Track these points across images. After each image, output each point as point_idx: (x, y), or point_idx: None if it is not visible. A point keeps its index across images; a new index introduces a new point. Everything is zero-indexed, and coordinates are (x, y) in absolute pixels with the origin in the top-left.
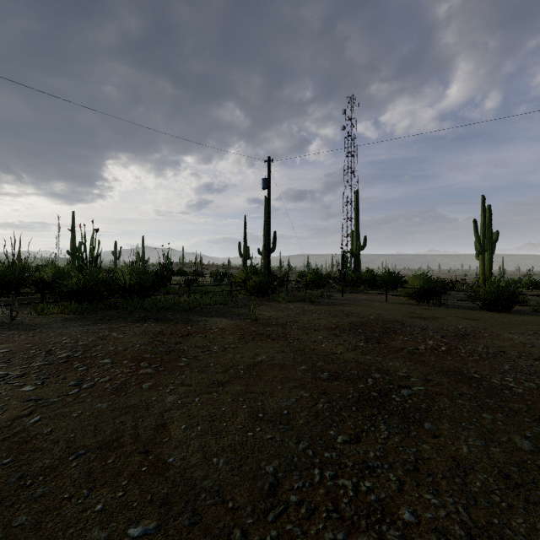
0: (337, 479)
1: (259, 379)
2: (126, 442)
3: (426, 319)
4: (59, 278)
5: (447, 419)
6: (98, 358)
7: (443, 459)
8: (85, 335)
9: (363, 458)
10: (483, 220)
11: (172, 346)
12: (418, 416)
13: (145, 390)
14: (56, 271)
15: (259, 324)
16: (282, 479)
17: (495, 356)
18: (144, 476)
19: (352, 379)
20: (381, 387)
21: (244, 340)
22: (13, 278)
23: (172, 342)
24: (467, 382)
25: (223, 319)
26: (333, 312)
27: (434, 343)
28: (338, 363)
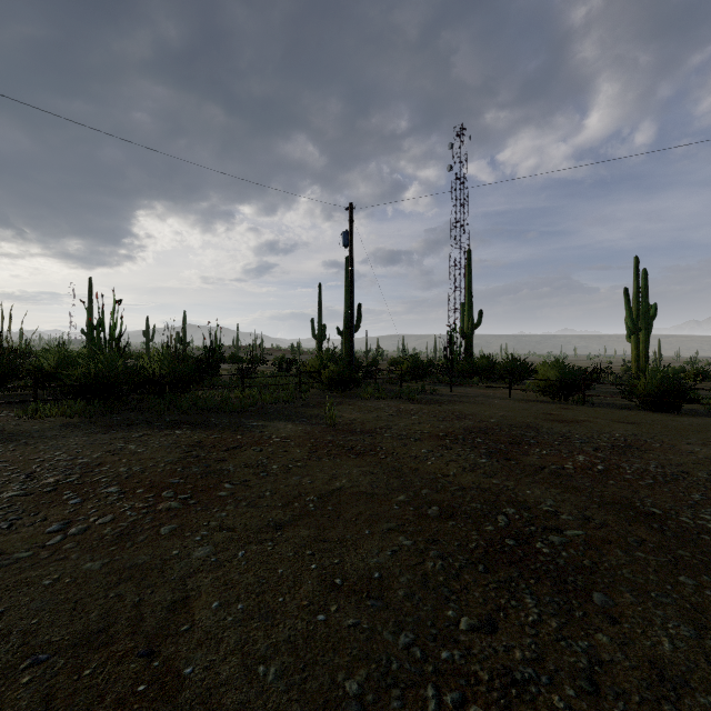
0: (466, 708)
1: (336, 517)
2: (121, 634)
3: (567, 423)
4: (65, 367)
5: (627, 586)
6: (101, 484)
7: (634, 664)
8: (89, 448)
9: (504, 663)
10: (637, 289)
11: (212, 465)
12: (582, 581)
13: (163, 537)
14: (60, 357)
15: (338, 431)
16: (372, 707)
17: (676, 479)
18: (139, 704)
19: (474, 516)
20: (519, 530)
21: (316, 455)
22: (0, 367)
23: (213, 459)
24: (645, 521)
25: (287, 424)
26: (440, 413)
27: (586, 460)
28: (452, 490)
